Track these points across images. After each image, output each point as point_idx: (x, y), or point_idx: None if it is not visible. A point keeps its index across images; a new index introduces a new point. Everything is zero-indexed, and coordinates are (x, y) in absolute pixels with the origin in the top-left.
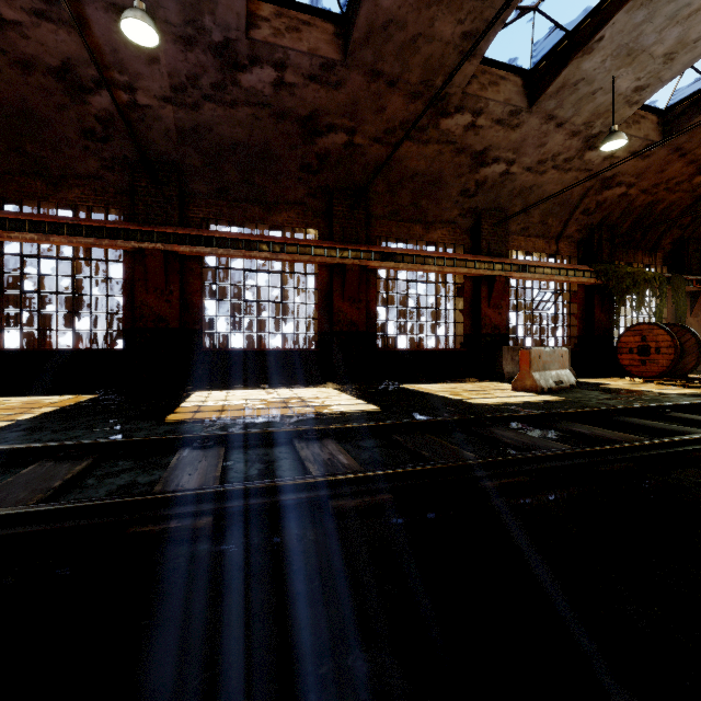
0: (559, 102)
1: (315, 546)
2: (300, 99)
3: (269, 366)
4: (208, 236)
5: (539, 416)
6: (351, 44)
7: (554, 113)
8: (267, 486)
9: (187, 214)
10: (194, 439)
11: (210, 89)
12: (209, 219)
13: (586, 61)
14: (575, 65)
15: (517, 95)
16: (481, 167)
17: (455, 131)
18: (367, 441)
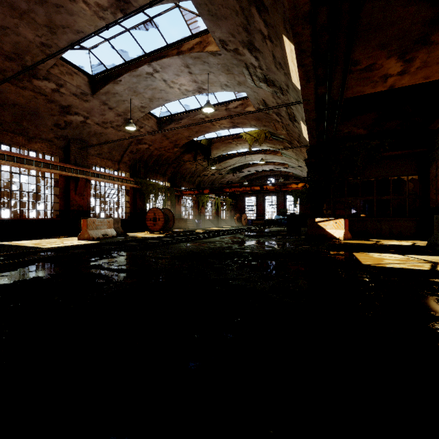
0: (108, 98)
1: None
2: None
3: None
4: None
5: (63, 248)
6: None
7: (107, 102)
8: None
9: None
10: None
11: None
12: None
13: (117, 86)
14: (112, 86)
15: (85, 86)
16: (67, 114)
17: (45, 89)
18: None
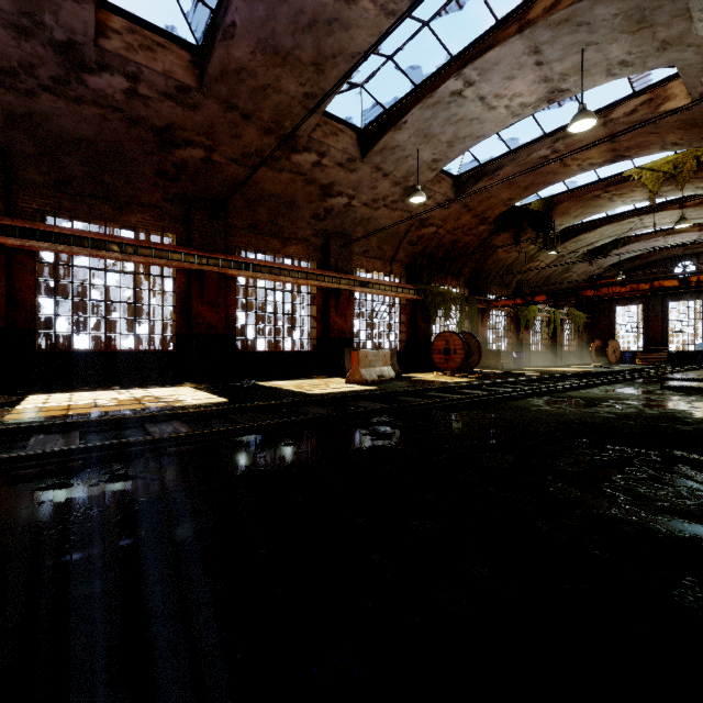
0: (383, 159)
1: (155, 468)
2: (155, 111)
3: (121, 367)
4: (45, 230)
5: (343, 398)
6: (206, 77)
7: (381, 166)
8: (121, 443)
9: (16, 202)
10: (48, 427)
11: (50, 81)
12: (46, 211)
13: (398, 135)
14: (391, 135)
15: (353, 147)
16: (328, 197)
17: (304, 166)
18: (208, 421)
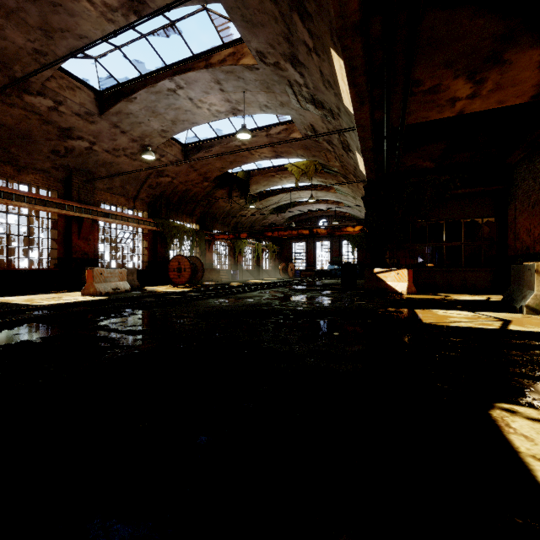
0: (120, 119)
1: None
2: None
3: None
4: None
5: (62, 306)
6: None
7: (118, 124)
8: None
9: None
10: None
11: None
12: None
13: (131, 105)
14: (125, 104)
15: (91, 103)
16: (68, 138)
17: (40, 107)
18: None
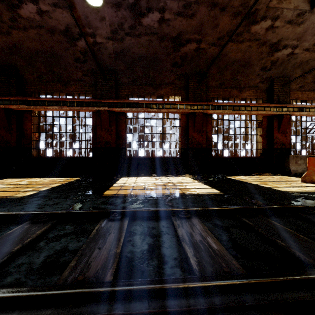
0: None
1: None
2: (172, 27)
3: (157, 165)
4: (128, 102)
5: None
6: None
7: None
8: (153, 289)
9: (119, 93)
10: (110, 213)
11: (128, 29)
12: (129, 95)
13: None
14: None
15: (302, 3)
16: (275, 52)
17: (259, 32)
18: (222, 221)
